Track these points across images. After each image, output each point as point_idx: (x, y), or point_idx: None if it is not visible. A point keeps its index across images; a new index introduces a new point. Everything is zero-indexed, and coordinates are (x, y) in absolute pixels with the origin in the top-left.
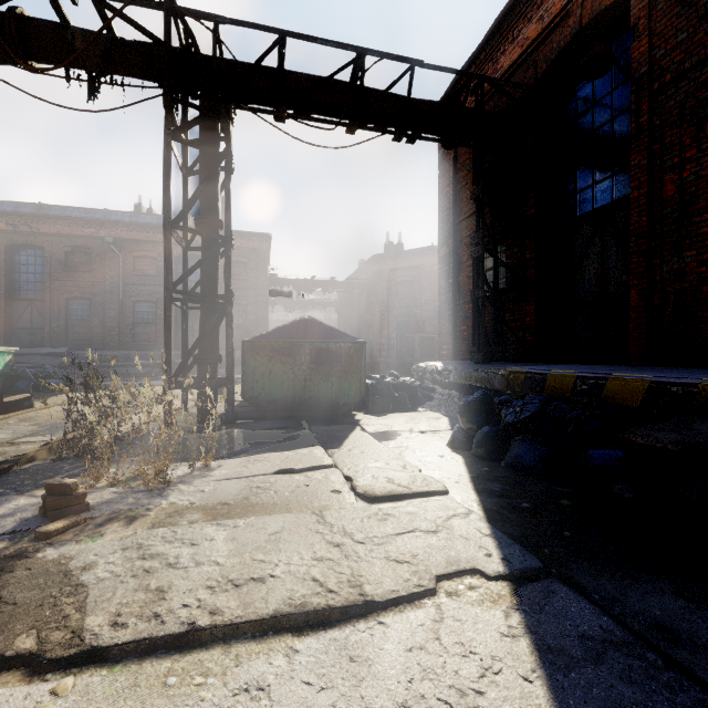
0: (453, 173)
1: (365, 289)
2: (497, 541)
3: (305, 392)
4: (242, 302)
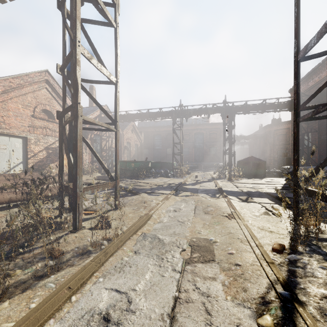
0: None
1: (262, 138)
2: (284, 183)
3: (251, 172)
4: (215, 146)
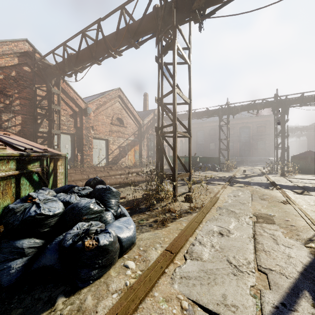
0: None
1: None
2: None
3: (309, 167)
4: (263, 140)
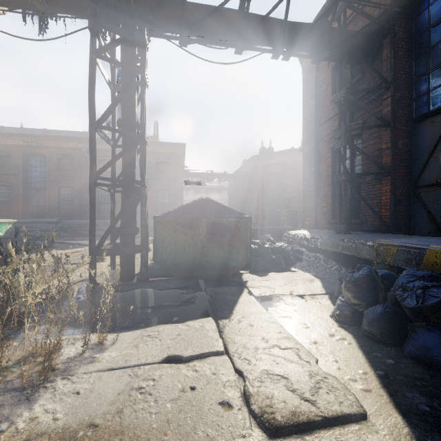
0: (314, 88)
1: (247, 178)
2: None
3: (203, 256)
4: (167, 188)
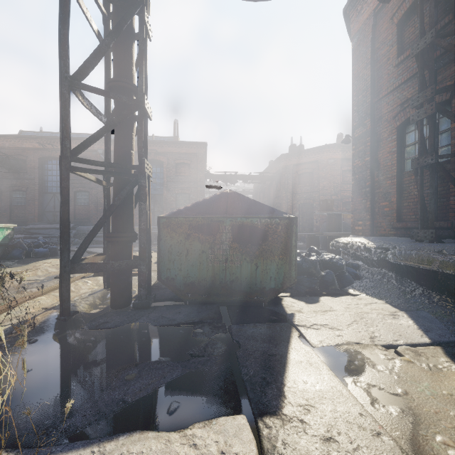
0: (370, 53)
1: (274, 180)
2: None
3: (226, 274)
4: (187, 191)
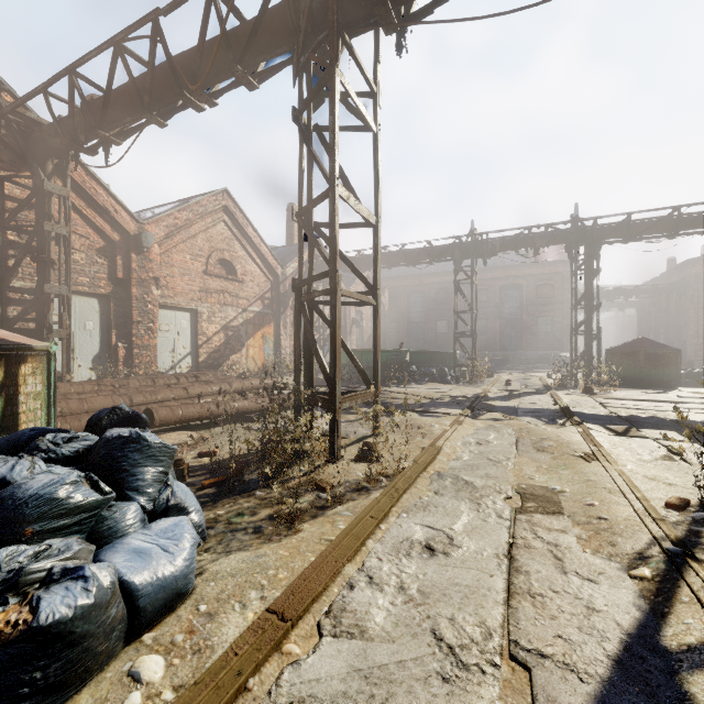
0: None
1: (676, 292)
2: None
3: (641, 374)
4: (550, 314)
